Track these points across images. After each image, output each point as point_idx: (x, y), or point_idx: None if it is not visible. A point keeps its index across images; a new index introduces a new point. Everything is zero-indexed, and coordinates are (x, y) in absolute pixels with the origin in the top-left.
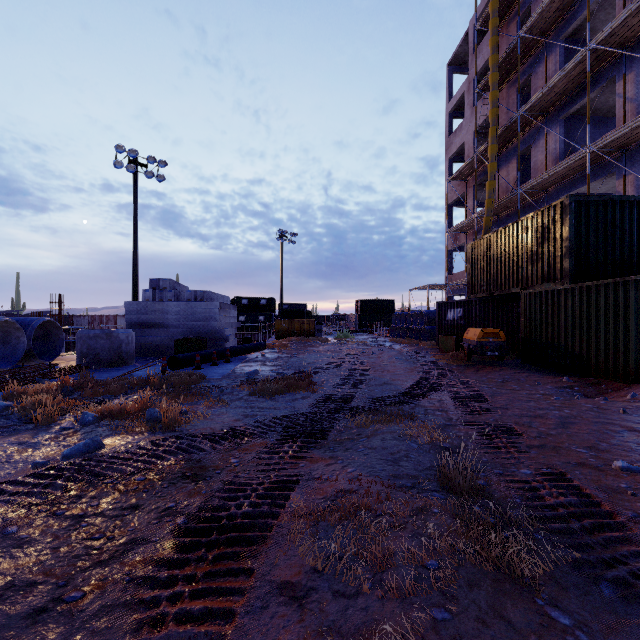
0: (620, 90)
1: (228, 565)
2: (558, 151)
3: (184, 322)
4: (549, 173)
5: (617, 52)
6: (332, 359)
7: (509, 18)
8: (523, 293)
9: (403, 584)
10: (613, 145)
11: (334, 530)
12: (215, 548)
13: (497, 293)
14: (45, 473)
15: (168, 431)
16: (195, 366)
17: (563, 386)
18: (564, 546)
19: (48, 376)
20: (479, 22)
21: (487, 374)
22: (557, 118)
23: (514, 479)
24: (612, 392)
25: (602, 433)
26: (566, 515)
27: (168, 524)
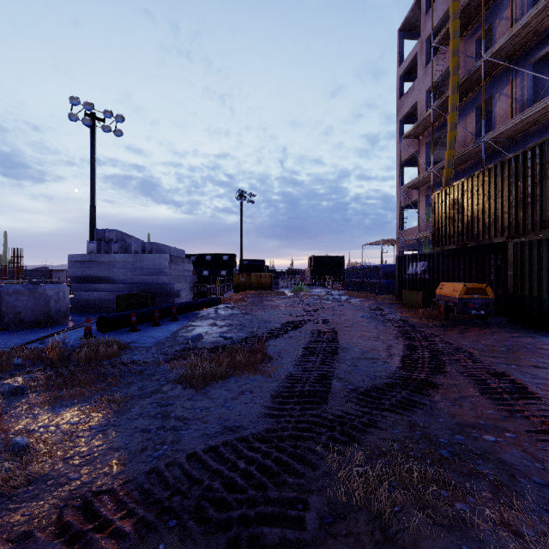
0: None
1: None
2: (526, 97)
3: (131, 276)
4: (521, 117)
5: None
6: (290, 317)
7: None
8: (511, 242)
9: None
10: None
11: None
12: None
13: (472, 244)
14: None
15: None
16: (130, 327)
17: None
18: None
19: None
20: None
21: (478, 338)
22: (524, 63)
23: None
24: None
25: None
26: None
27: None
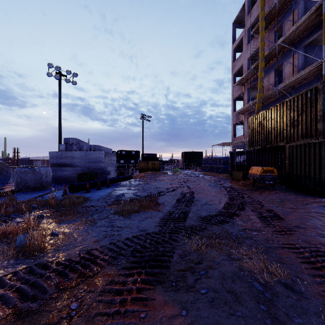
0: None
1: None
2: (300, 65)
3: (84, 163)
4: (297, 76)
5: None
6: (170, 185)
7: None
8: (287, 145)
9: None
10: None
11: None
12: None
13: (268, 146)
14: None
15: (30, 258)
16: (86, 190)
17: (324, 205)
18: None
19: None
20: None
21: (268, 196)
22: (300, 46)
23: None
24: None
25: None
26: None
27: None
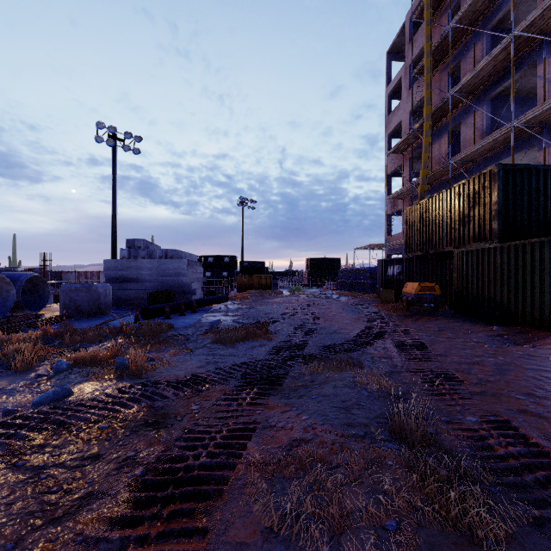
0: (541, 72)
1: (182, 523)
2: (485, 127)
3: (156, 277)
4: (477, 146)
5: (538, 39)
6: (286, 310)
7: (441, 11)
8: (456, 251)
9: (362, 549)
10: (535, 121)
11: (290, 483)
12: (171, 503)
13: (432, 251)
14: (11, 422)
15: (135, 378)
16: (165, 316)
17: (494, 334)
18: (521, 501)
19: (33, 325)
20: (415, 15)
21: (424, 323)
22: (484, 98)
23: (462, 427)
24: (539, 340)
25: (537, 380)
26: (519, 467)
27: (126, 475)
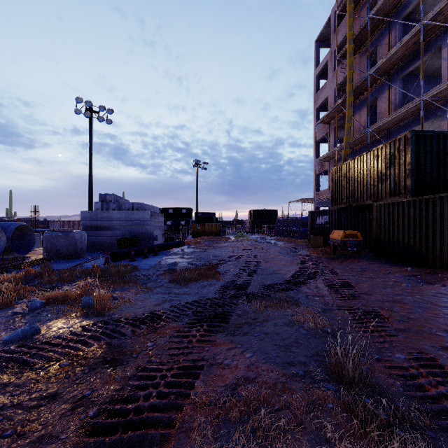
0: (445, 55)
1: None
2: (398, 101)
3: (124, 226)
4: (392, 116)
5: (443, 27)
6: (233, 253)
7: (361, 6)
8: (375, 204)
9: None
10: (440, 95)
11: (234, 426)
12: None
13: (354, 204)
14: None
15: (99, 316)
16: (131, 259)
17: (408, 275)
18: None
19: (18, 267)
20: (339, 9)
21: (349, 265)
22: (397, 77)
23: (392, 365)
24: (447, 280)
25: None
26: None
27: (79, 417)
